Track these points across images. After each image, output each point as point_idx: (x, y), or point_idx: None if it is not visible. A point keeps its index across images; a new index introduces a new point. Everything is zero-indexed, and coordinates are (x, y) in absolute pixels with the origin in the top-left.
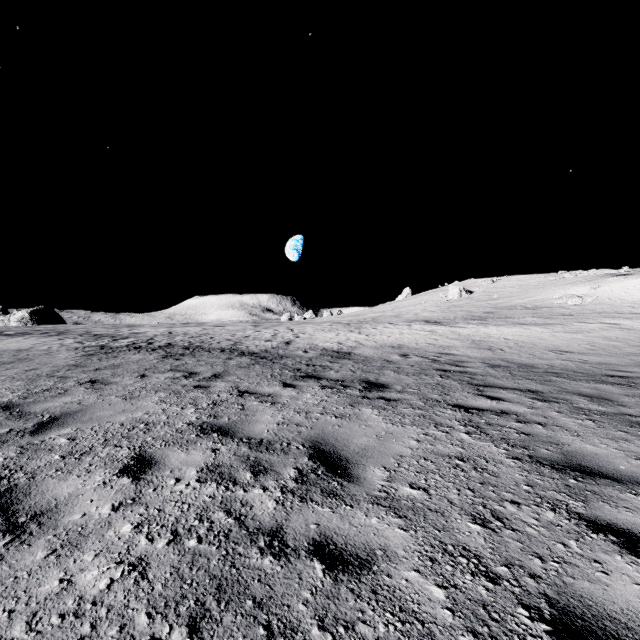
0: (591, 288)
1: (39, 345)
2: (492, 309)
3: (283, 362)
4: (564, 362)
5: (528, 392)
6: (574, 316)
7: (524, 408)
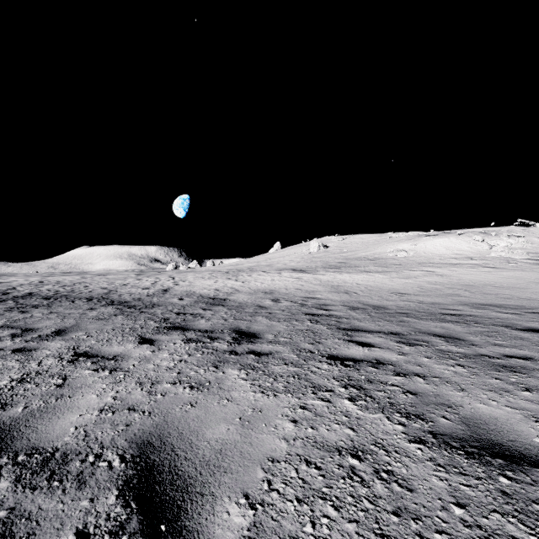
0: (412, 244)
1: None
2: (344, 260)
3: (152, 311)
4: (406, 303)
5: (391, 335)
6: (403, 265)
7: (396, 355)
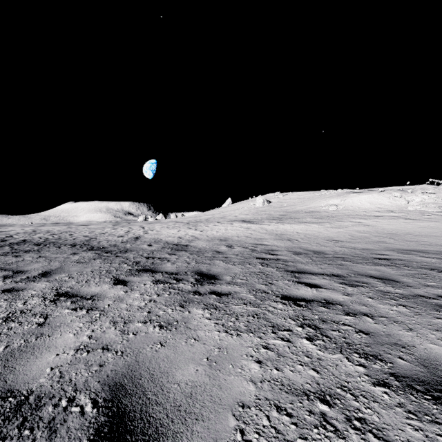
0: (341, 200)
1: None
2: (284, 213)
3: (126, 255)
4: (341, 248)
5: (334, 277)
6: (334, 217)
7: (342, 295)
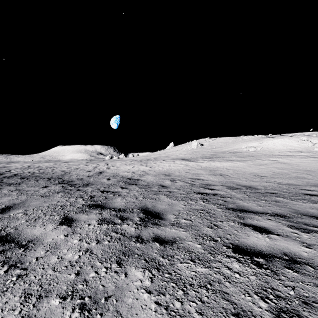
0: (259, 143)
1: None
2: (214, 153)
3: (85, 189)
4: (269, 184)
5: (278, 217)
6: (254, 156)
7: (302, 247)
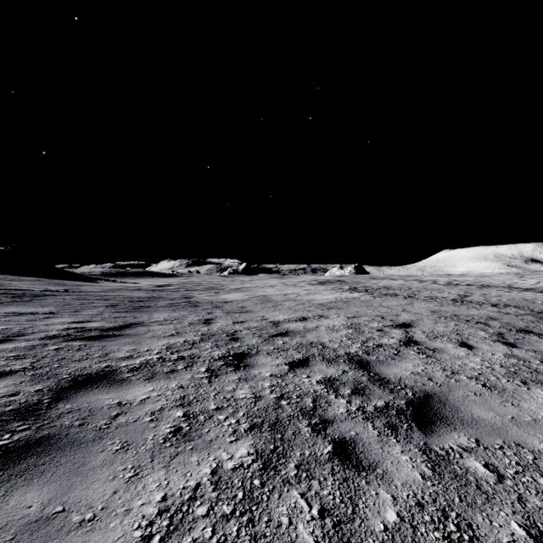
0: None
1: (409, 283)
2: None
3: (540, 290)
4: None
5: None
6: None
7: None
